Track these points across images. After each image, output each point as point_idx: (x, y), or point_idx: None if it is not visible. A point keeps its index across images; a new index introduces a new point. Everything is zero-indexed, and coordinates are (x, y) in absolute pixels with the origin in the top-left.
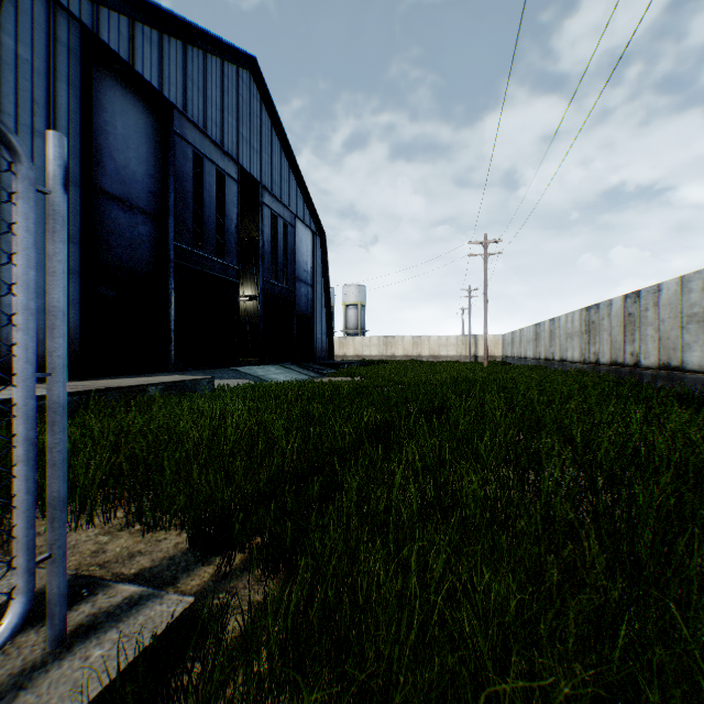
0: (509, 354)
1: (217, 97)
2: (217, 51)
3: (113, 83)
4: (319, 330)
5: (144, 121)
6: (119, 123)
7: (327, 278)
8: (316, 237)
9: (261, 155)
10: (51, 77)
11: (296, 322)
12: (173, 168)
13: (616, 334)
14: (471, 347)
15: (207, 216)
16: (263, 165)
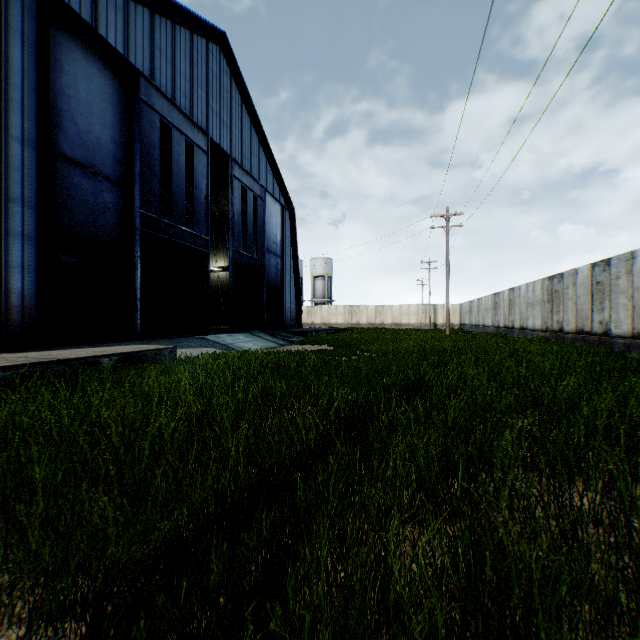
0: (467, 322)
1: (186, 68)
2: (186, 23)
3: (76, 45)
4: (288, 299)
5: (109, 87)
6: (82, 87)
7: (295, 250)
8: (285, 210)
9: (231, 129)
10: (2, 31)
11: (266, 292)
12: (139, 136)
13: (582, 303)
14: (430, 315)
15: (175, 185)
16: (233, 139)
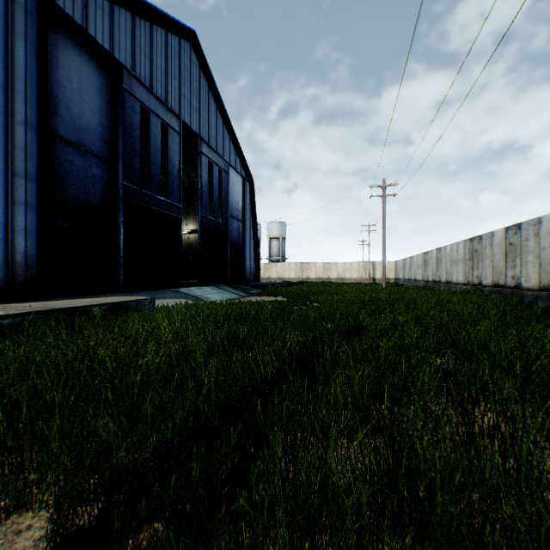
0: (401, 277)
1: (162, 62)
2: (162, 23)
3: (69, 44)
4: (248, 257)
5: (98, 79)
6: (74, 79)
7: (254, 216)
8: (245, 181)
9: (199, 113)
10: (9, 33)
11: (229, 251)
12: (122, 119)
13: (498, 261)
14: (370, 271)
15: (153, 161)
16: (201, 121)
